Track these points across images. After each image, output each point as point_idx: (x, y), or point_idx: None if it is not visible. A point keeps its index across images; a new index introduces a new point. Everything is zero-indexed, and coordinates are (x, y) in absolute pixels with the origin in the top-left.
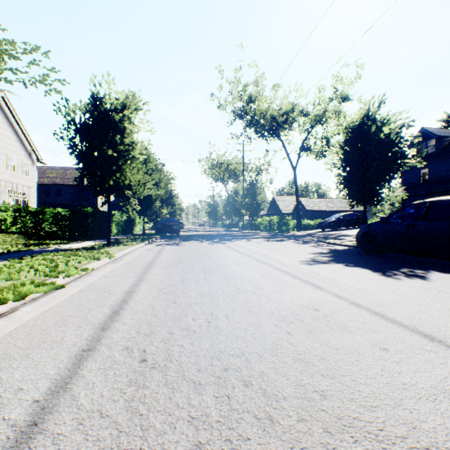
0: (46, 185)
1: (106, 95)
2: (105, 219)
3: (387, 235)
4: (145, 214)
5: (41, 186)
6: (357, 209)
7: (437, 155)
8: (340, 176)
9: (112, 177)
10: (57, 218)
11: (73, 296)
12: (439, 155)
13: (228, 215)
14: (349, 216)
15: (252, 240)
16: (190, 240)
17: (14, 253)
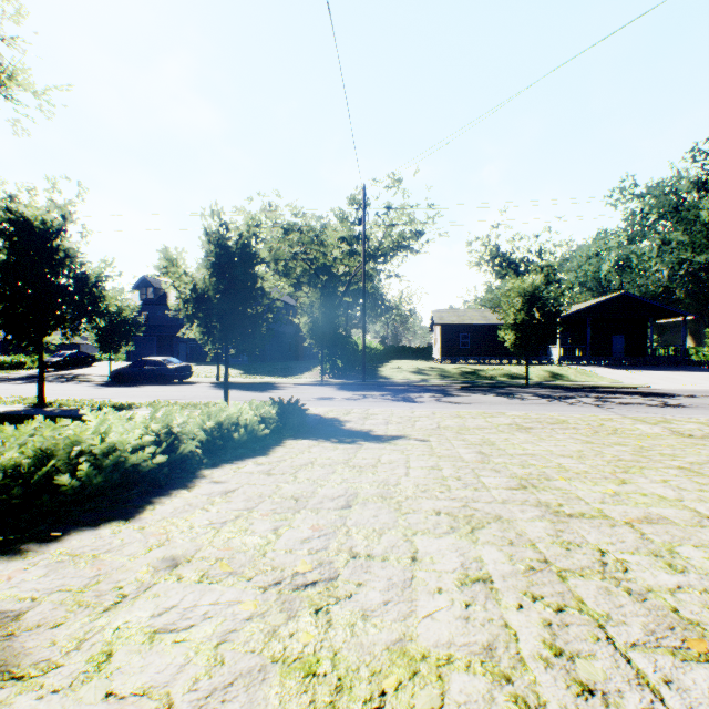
0: None
1: None
2: None
3: (130, 374)
4: None
5: None
6: (74, 342)
7: (156, 303)
8: (93, 332)
9: None
10: None
11: None
12: (157, 304)
13: None
14: (79, 355)
15: None
16: None
17: None
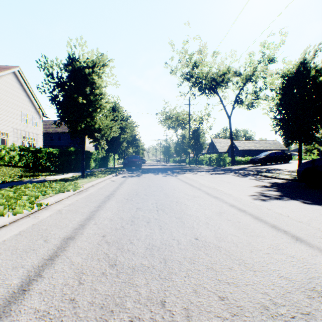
0: (51, 133)
1: (80, 56)
2: (85, 156)
3: None
4: (118, 153)
5: (48, 134)
6: (280, 149)
7: None
8: (276, 119)
9: (84, 121)
10: (49, 155)
11: (2, 243)
12: None
13: (178, 153)
14: (276, 154)
15: (197, 173)
16: (148, 172)
17: (4, 183)
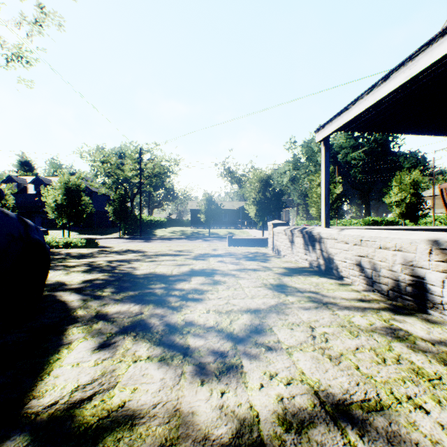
0: None
1: None
2: None
3: None
4: None
5: None
6: None
7: (19, 192)
8: None
9: None
10: None
11: None
12: (20, 193)
13: None
14: None
15: None
16: None
17: None
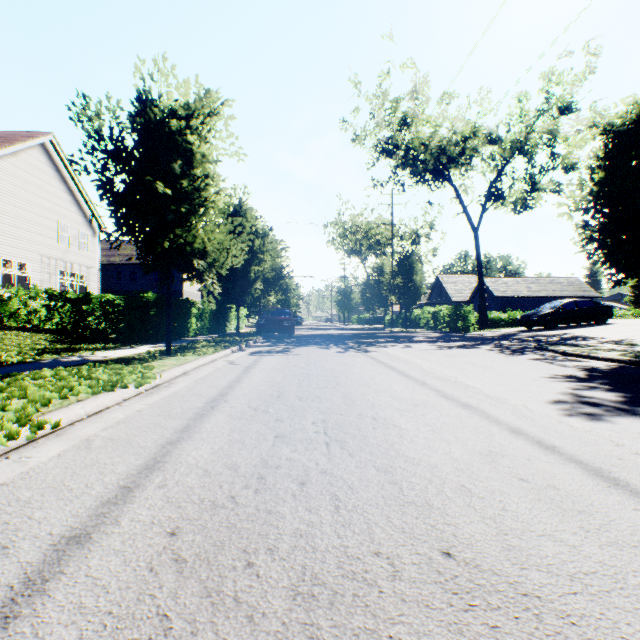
0: (117, 266)
1: (162, 96)
2: (179, 310)
3: None
4: (247, 304)
5: (112, 267)
6: (582, 294)
7: None
8: (588, 227)
9: (169, 235)
10: (106, 309)
11: None
12: None
13: (368, 305)
14: (579, 305)
15: (412, 345)
16: (307, 344)
17: None
